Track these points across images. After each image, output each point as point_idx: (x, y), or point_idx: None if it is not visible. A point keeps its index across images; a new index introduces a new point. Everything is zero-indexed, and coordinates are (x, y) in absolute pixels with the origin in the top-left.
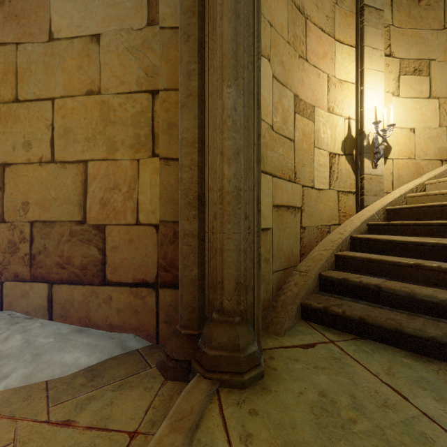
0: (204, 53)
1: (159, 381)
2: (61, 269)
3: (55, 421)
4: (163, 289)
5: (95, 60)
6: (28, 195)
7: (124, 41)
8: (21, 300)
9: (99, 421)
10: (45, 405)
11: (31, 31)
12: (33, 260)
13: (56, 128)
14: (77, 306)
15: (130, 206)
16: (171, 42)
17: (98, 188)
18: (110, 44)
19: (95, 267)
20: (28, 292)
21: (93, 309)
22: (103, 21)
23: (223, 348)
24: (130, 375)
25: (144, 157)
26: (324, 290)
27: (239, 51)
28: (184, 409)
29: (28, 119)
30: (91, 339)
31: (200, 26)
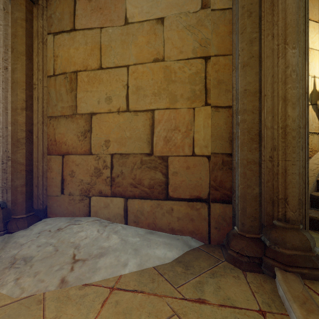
0: (261, 25)
1: (239, 272)
2: (134, 188)
3: (190, 299)
4: (213, 203)
5: (160, 36)
6: (109, 135)
7: (183, 21)
8: (104, 210)
9: (224, 300)
10: (171, 286)
11: (111, 18)
12: (113, 181)
13: (130, 87)
14: (146, 214)
15: (188, 142)
16: (220, 20)
17: (162, 129)
18: (172, 24)
19: (160, 186)
20: (109, 204)
21: (158, 217)
22: (166, 8)
23: (297, 249)
24: (212, 266)
25: (199, 106)
26: (315, 206)
27: (299, 21)
28: (298, 295)
29: (109, 81)
30: (163, 238)
31: (259, 5)
